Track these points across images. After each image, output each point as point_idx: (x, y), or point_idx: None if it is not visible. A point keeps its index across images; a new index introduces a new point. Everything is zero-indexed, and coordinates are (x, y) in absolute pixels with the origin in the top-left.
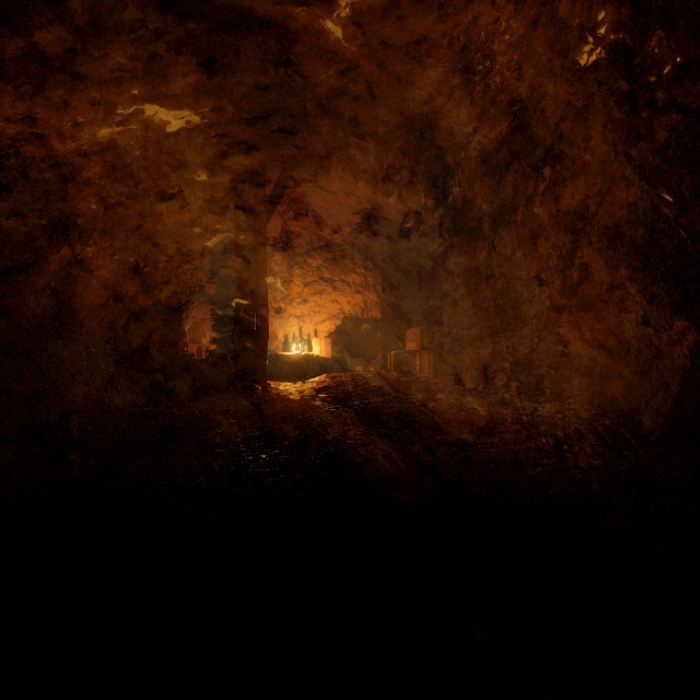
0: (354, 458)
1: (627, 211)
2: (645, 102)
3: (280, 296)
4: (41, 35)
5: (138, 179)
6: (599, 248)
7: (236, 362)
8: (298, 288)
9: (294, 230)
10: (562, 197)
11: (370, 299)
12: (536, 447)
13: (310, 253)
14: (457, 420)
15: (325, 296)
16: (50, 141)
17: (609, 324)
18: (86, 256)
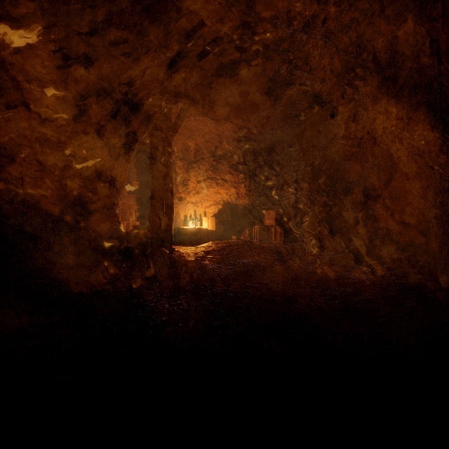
0: (235, 309)
1: (429, 127)
2: (447, 45)
3: (181, 190)
4: (9, 2)
5: (82, 108)
6: (406, 154)
7: (151, 234)
8: (193, 184)
9: (191, 145)
10: (378, 119)
11: (241, 191)
12: (368, 299)
13: (201, 161)
14: (306, 276)
15: (211, 190)
16: (17, 78)
17: (412, 208)
18: (45, 161)
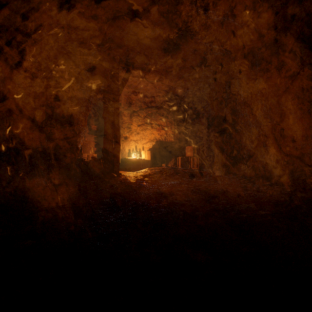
0: (166, 222)
1: (311, 82)
2: None
3: (126, 131)
4: None
5: (53, 70)
6: (293, 103)
7: (104, 162)
8: (134, 127)
9: (133, 100)
10: (271, 77)
11: (168, 132)
12: (269, 214)
13: (140, 111)
14: (218, 195)
15: (147, 131)
16: (2, 46)
17: (297, 143)
18: (25, 109)
